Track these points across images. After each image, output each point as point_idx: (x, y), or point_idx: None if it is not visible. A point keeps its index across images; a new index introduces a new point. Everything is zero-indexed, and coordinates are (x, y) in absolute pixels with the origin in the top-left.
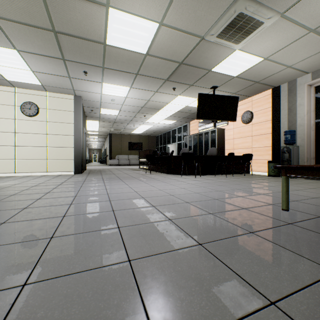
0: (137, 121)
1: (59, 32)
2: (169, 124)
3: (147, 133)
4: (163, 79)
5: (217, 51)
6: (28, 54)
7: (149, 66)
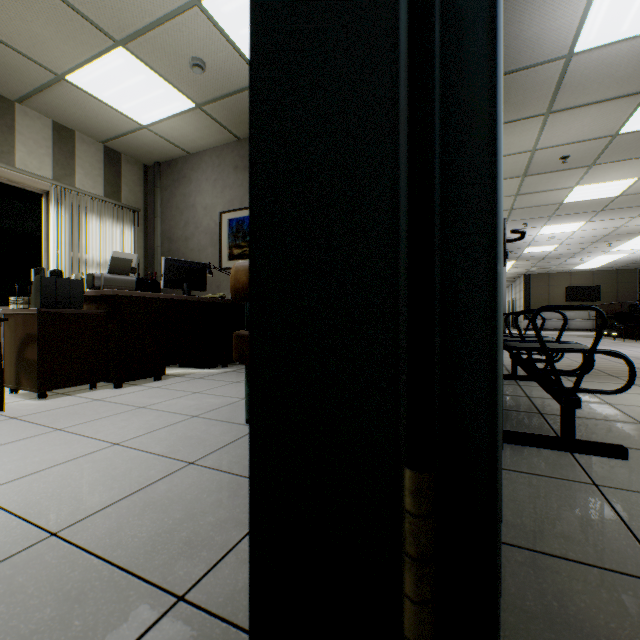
0: (589, 253)
1: (514, 209)
2: None
3: (611, 266)
4: None
5: None
6: None
7: (622, 201)
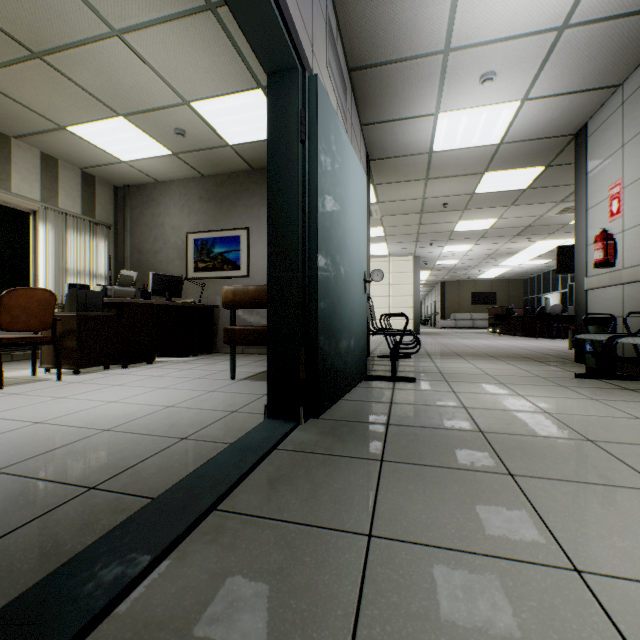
0: (484, 266)
1: (420, 233)
2: (541, 264)
3: (504, 276)
4: (512, 235)
5: (563, 216)
6: (393, 243)
7: (493, 232)
